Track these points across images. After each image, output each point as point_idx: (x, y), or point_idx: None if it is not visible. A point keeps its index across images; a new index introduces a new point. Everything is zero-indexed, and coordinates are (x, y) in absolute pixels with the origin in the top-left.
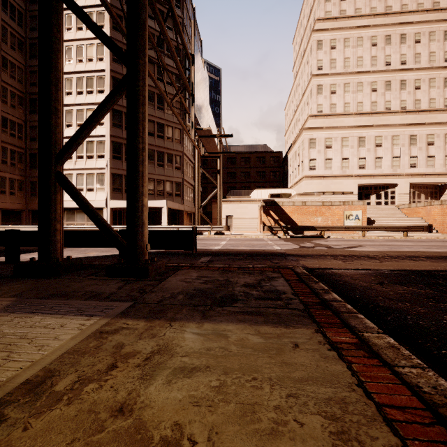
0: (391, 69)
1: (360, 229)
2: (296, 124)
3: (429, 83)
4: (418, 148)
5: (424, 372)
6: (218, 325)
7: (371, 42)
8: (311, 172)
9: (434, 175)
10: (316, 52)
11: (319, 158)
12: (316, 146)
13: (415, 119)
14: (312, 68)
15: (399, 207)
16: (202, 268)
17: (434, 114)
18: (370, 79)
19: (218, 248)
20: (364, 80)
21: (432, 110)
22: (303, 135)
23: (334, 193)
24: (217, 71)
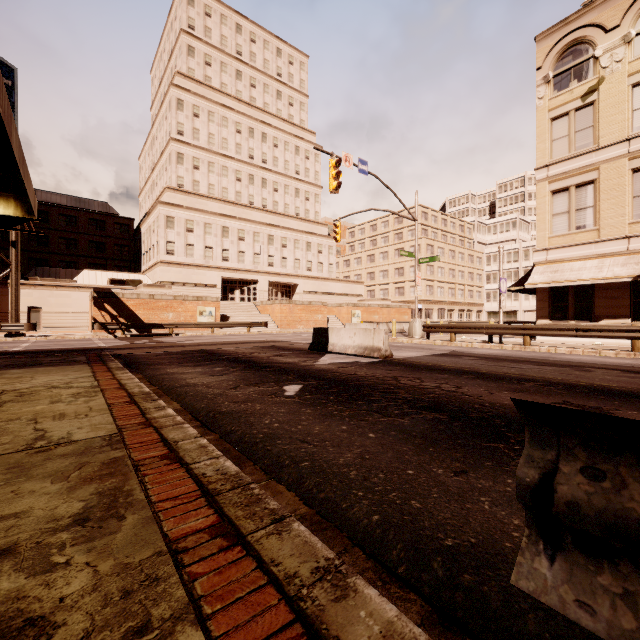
0: (254, 164)
1: (209, 326)
2: (154, 188)
3: (285, 189)
4: (275, 248)
5: (118, 365)
6: (32, 368)
7: (236, 128)
8: (168, 257)
9: (287, 276)
10: (175, 111)
11: (179, 242)
12: (175, 226)
13: (273, 219)
14: (171, 129)
15: (256, 304)
16: (6, 358)
17: (287, 219)
18: (235, 167)
19: (18, 349)
20: (230, 166)
21: (286, 215)
22: (158, 210)
23: (196, 285)
24: (8, 70)
